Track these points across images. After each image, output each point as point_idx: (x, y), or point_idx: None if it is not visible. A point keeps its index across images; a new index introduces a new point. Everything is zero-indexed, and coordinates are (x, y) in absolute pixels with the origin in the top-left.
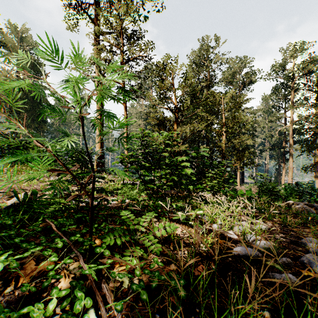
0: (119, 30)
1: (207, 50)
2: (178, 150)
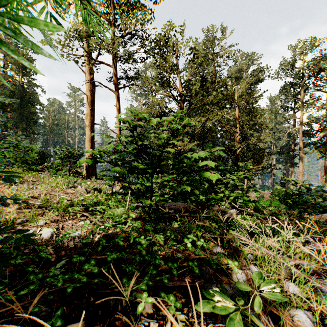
0: (109, 0)
1: (213, 44)
2: (184, 149)
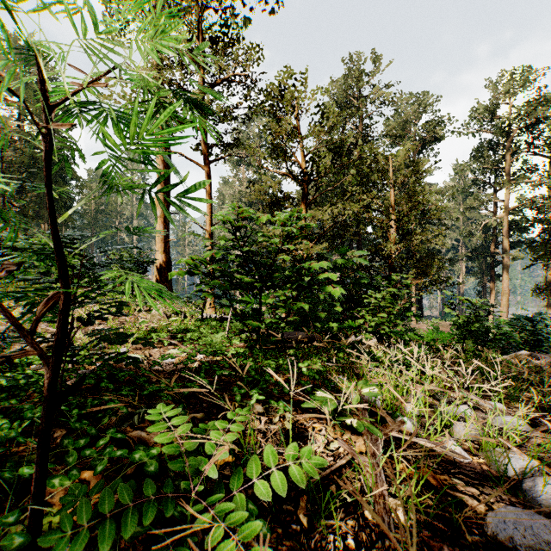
0: (195, 28)
1: (359, 80)
2: (308, 254)
